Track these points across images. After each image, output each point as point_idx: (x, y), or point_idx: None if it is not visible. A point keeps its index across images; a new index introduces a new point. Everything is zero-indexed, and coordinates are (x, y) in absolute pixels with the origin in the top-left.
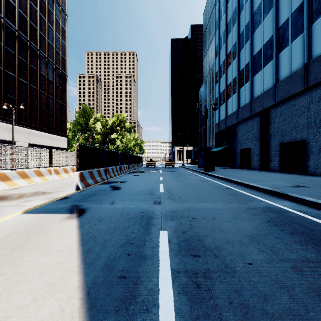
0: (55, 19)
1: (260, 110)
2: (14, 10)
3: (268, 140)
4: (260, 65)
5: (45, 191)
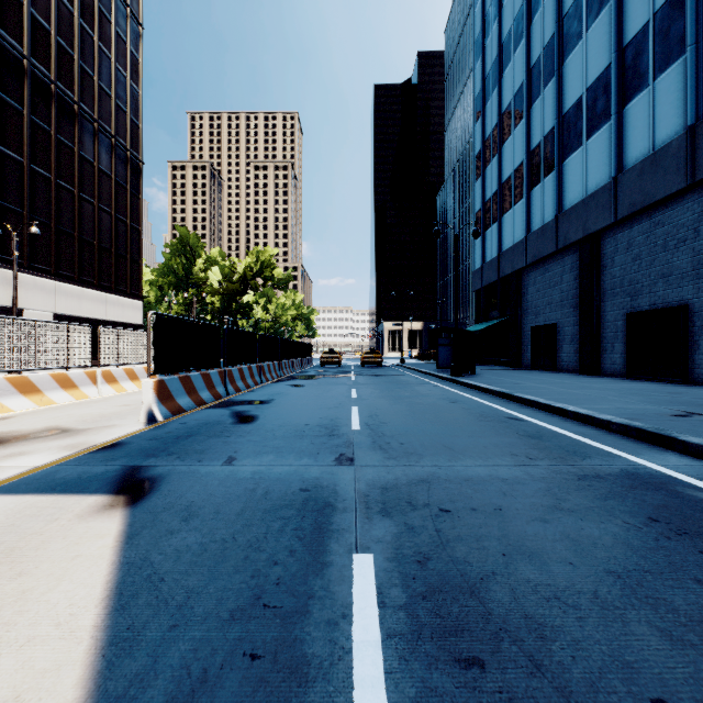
0: (117, 34)
1: (578, 237)
2: (21, 11)
3: (598, 306)
4: (579, 136)
5: (70, 427)
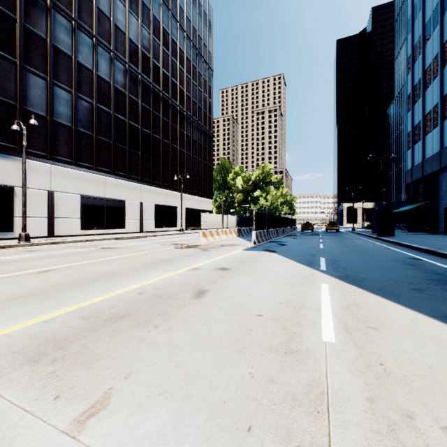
0: (203, 79)
1: None
2: (176, 88)
3: None
4: None
5: (235, 244)
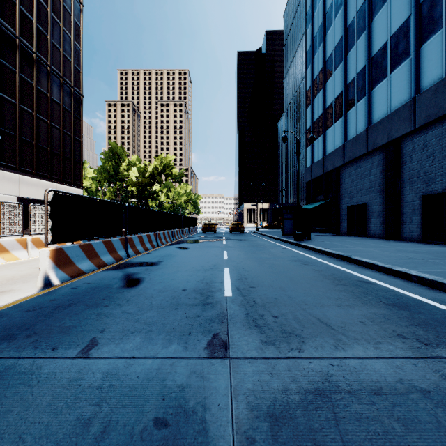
0: (64, 8)
1: (384, 142)
2: None
3: (399, 190)
4: (385, 70)
5: None
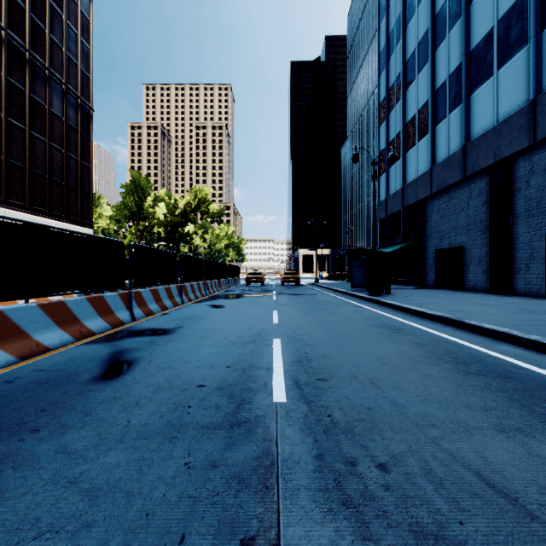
0: None
1: (489, 163)
2: None
3: (511, 228)
4: (489, 67)
5: None
